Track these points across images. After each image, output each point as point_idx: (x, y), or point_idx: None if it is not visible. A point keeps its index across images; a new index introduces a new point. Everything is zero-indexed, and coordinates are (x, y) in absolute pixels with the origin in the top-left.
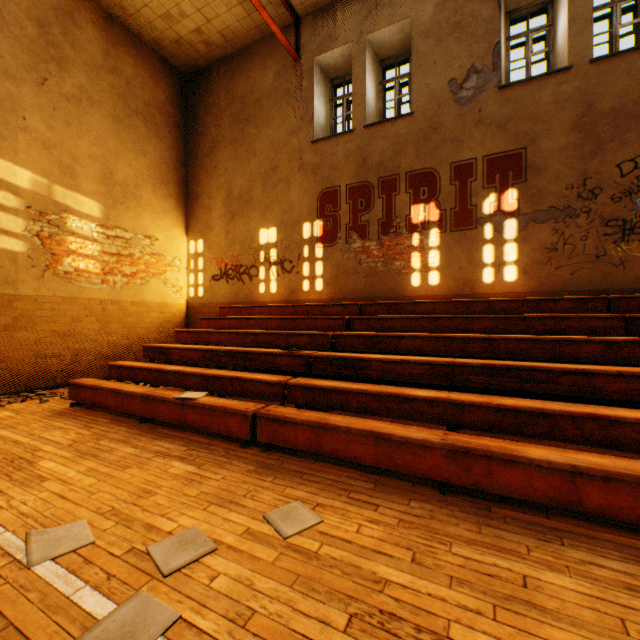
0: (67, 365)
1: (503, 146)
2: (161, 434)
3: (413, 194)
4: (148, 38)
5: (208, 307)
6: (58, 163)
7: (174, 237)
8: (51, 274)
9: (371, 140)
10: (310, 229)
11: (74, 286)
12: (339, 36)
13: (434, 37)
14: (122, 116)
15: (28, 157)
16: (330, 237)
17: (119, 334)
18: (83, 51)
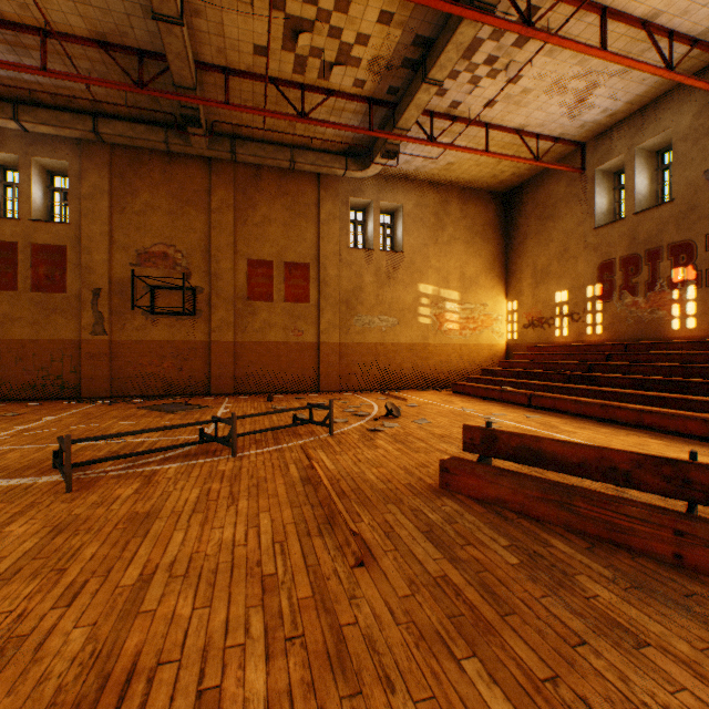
0: (445, 377)
1: None
2: (492, 402)
3: (673, 260)
4: (482, 187)
5: (520, 346)
6: (441, 278)
7: (497, 302)
8: (439, 332)
9: (638, 223)
10: (591, 290)
11: (447, 338)
12: (613, 151)
13: (690, 140)
14: (468, 240)
15: (431, 279)
16: (606, 295)
17: (467, 363)
18: (451, 216)
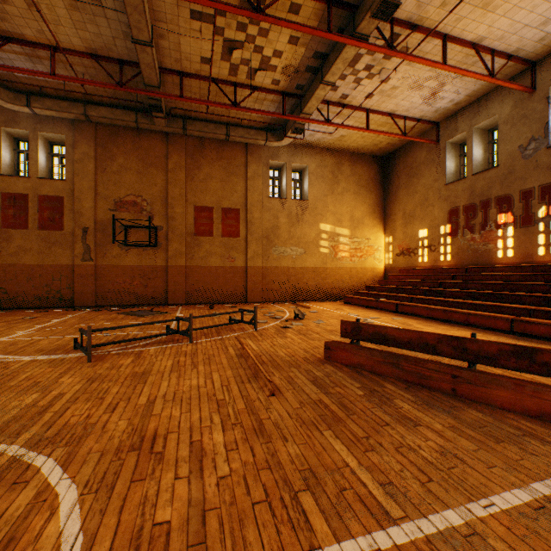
0: (339, 292)
1: (549, 179)
2: (371, 309)
3: (498, 208)
4: (366, 153)
5: (394, 269)
6: (336, 219)
7: (378, 236)
8: (335, 259)
9: (475, 181)
10: (443, 229)
11: (341, 263)
12: (458, 129)
13: (510, 124)
14: (356, 191)
15: (329, 220)
16: (454, 233)
17: (355, 281)
18: (344, 173)
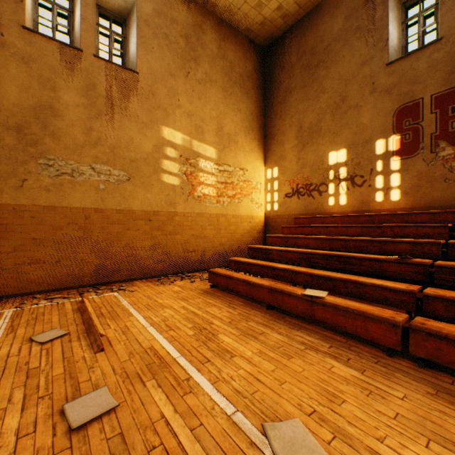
0: (199, 257)
1: None
2: (292, 323)
3: None
4: (242, 28)
5: (281, 218)
6: (194, 125)
7: (256, 168)
8: (191, 198)
9: None
10: (384, 145)
11: (202, 205)
12: None
13: None
14: (227, 87)
15: (180, 124)
16: (409, 149)
17: (225, 237)
18: (207, 49)
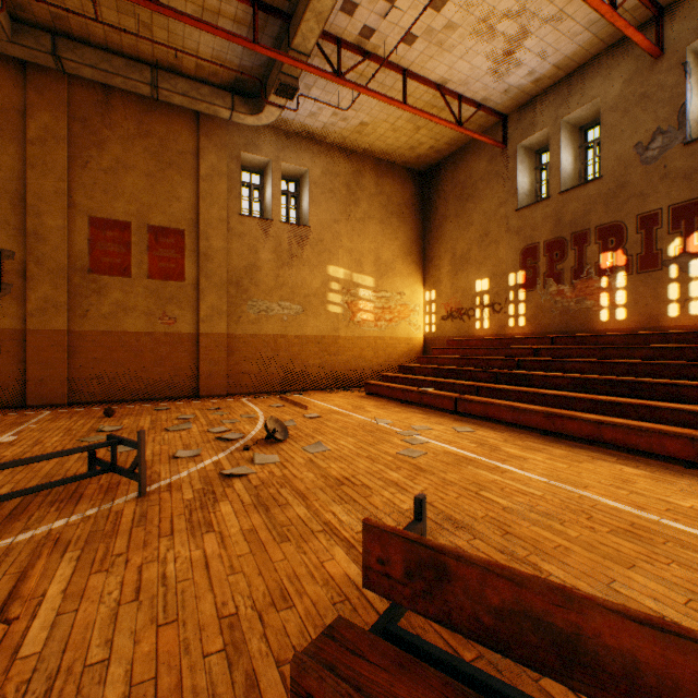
0: (358, 375)
1: (688, 195)
2: (411, 407)
3: (601, 244)
4: (399, 162)
5: (438, 340)
6: (354, 260)
7: (415, 291)
8: (351, 323)
9: (564, 203)
10: (514, 278)
11: (361, 329)
12: (537, 123)
13: (621, 110)
14: (384, 219)
15: (342, 261)
16: (530, 284)
17: (383, 358)
18: (365, 190)
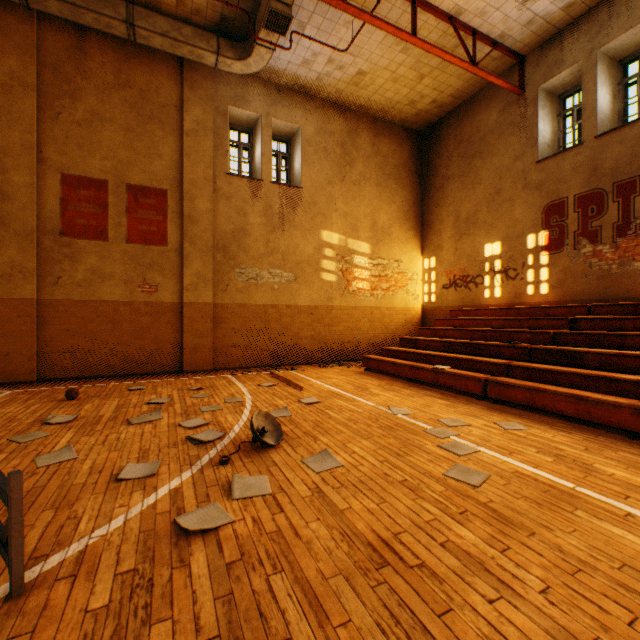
0: (353, 348)
1: None
2: (423, 388)
3: None
4: (396, 120)
5: (439, 310)
6: (349, 225)
7: (412, 258)
8: (346, 293)
9: (603, 148)
10: (534, 240)
11: (356, 299)
12: (565, 60)
13: None
14: (381, 182)
15: (337, 226)
16: (555, 245)
17: (379, 330)
18: (361, 150)
